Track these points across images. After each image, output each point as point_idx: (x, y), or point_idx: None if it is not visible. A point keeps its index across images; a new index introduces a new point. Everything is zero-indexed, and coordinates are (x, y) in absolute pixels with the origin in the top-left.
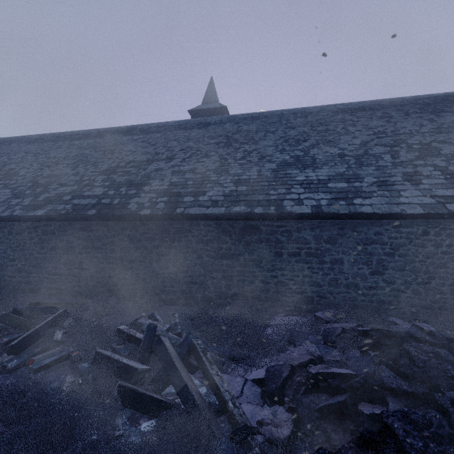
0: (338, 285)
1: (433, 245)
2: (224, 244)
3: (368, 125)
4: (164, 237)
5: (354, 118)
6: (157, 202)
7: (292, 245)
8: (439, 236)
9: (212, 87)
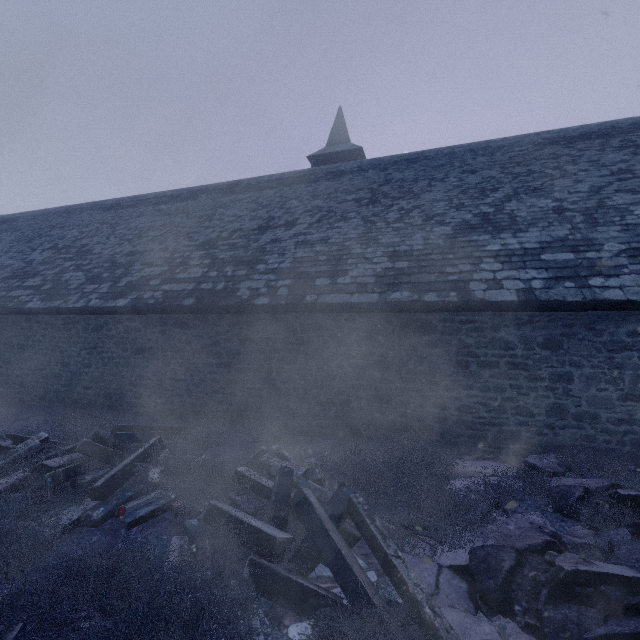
0: (563, 415)
1: None
2: (377, 348)
3: (599, 162)
4: (288, 337)
5: (573, 151)
6: (277, 287)
7: (485, 350)
8: None
9: (341, 121)
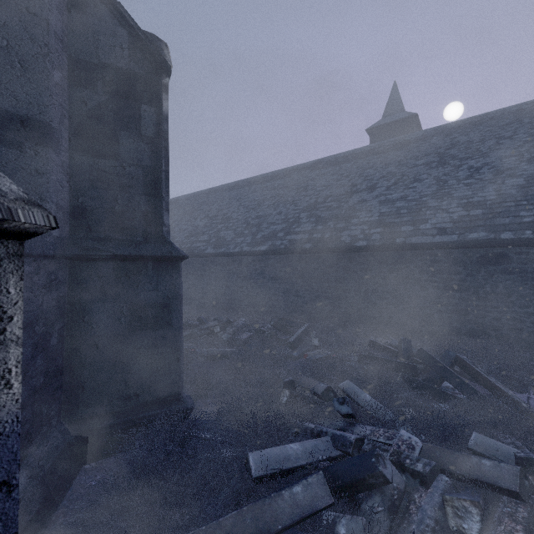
0: None
1: None
2: (456, 275)
3: None
4: (381, 268)
5: None
6: (370, 234)
7: None
8: None
9: (395, 95)
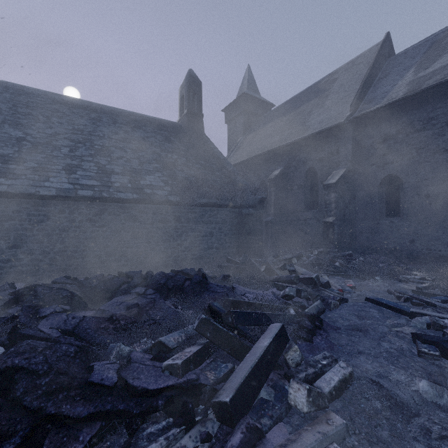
0: None
1: (68, 221)
2: None
3: (73, 121)
4: None
5: (68, 112)
6: None
7: None
8: (73, 214)
9: None
